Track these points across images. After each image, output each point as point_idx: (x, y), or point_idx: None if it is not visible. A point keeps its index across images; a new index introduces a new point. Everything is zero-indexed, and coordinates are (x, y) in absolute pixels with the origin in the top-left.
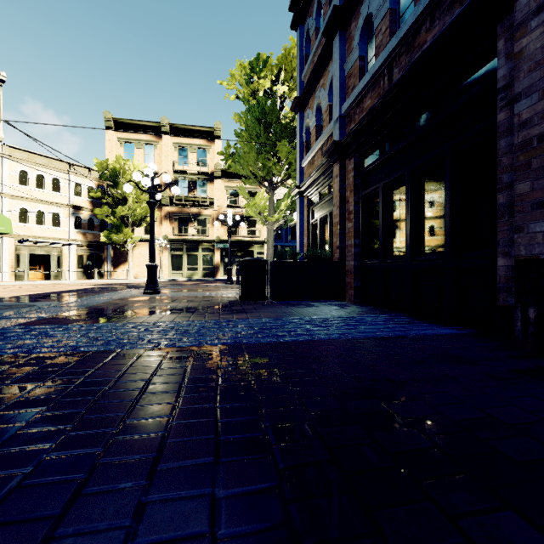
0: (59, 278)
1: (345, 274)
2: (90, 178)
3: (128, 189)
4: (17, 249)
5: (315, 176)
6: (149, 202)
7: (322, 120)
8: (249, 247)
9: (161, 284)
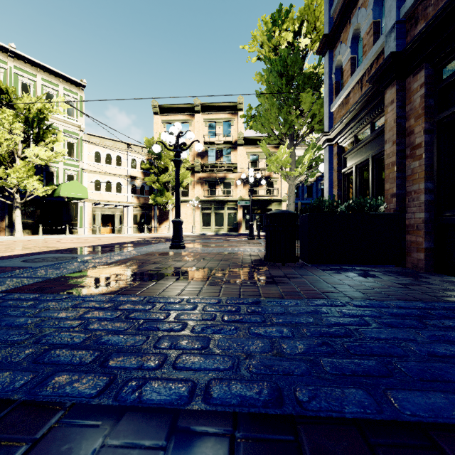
0: (120, 232)
1: (405, 231)
2: (142, 154)
3: (156, 149)
4: (93, 210)
5: (352, 115)
6: (174, 160)
7: (359, 49)
8: (268, 205)
9: (192, 238)
